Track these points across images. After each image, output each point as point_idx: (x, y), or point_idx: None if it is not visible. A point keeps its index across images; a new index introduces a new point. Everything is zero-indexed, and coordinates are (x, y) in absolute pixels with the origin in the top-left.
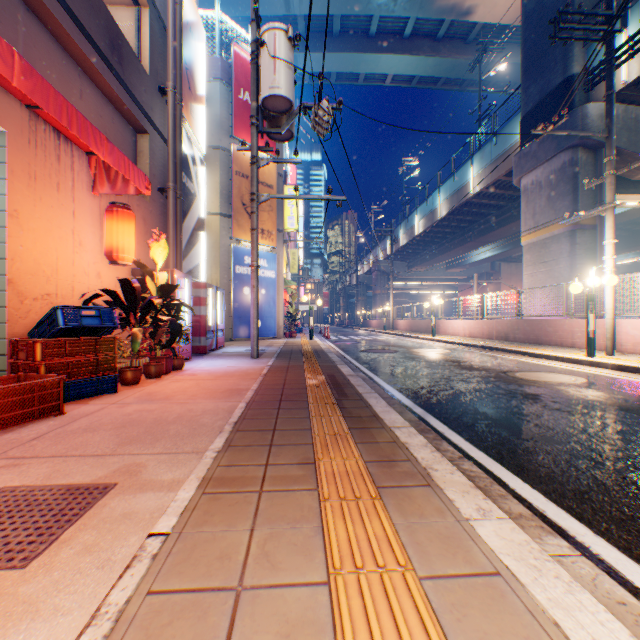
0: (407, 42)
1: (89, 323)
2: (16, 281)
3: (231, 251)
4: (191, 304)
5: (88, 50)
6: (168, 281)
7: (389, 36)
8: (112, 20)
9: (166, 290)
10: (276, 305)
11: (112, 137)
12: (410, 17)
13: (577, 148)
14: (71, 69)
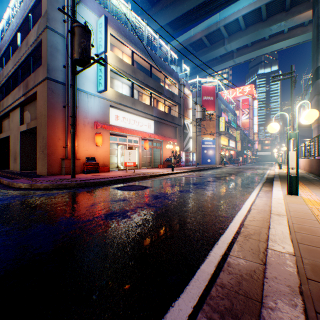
0: (286, 34)
1: (169, 160)
2: (163, 155)
3: (200, 141)
4: (184, 156)
5: (169, 124)
6: (180, 153)
7: (276, 35)
8: (172, 116)
9: (178, 155)
10: (215, 155)
11: (172, 131)
12: (281, 30)
13: (318, 95)
14: (167, 126)
